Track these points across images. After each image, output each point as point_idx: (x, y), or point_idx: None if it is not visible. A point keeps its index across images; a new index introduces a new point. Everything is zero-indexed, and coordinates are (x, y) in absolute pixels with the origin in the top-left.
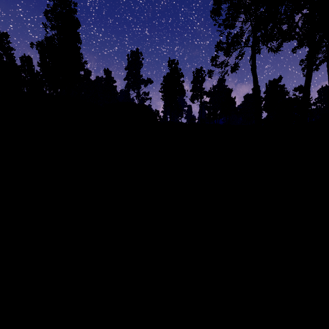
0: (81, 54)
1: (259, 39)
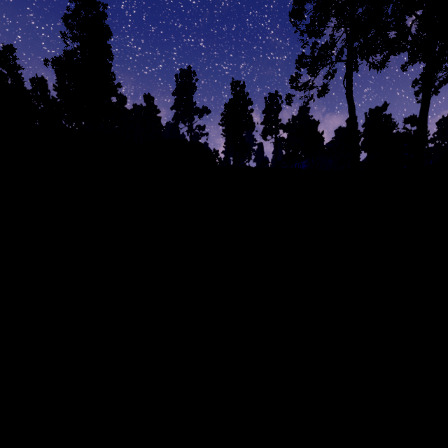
0: (113, 74)
1: (356, 51)
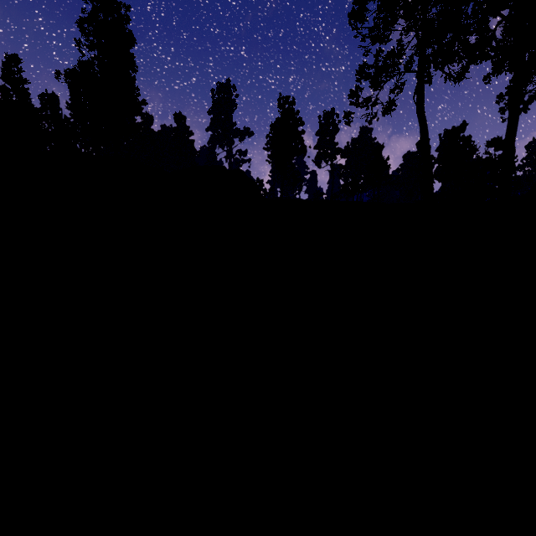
0: (137, 89)
1: (429, 59)
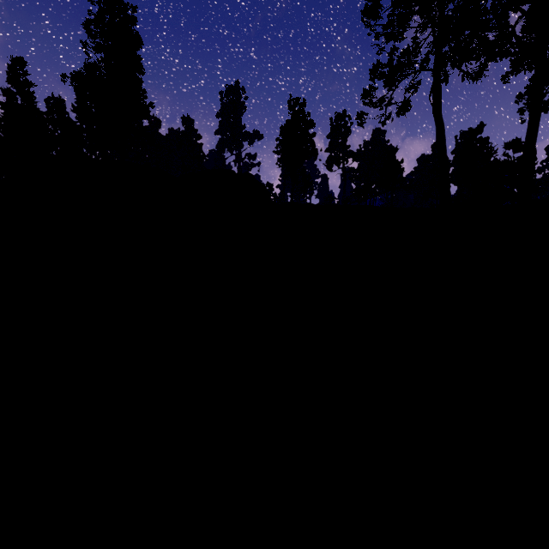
0: (144, 92)
1: (446, 57)
